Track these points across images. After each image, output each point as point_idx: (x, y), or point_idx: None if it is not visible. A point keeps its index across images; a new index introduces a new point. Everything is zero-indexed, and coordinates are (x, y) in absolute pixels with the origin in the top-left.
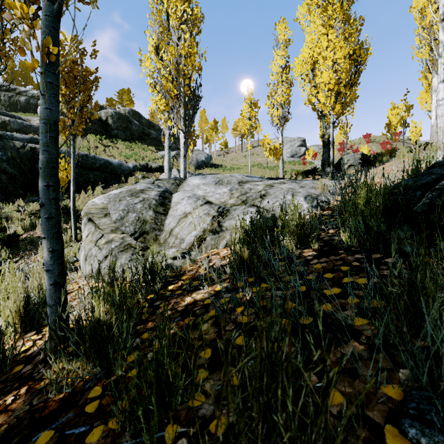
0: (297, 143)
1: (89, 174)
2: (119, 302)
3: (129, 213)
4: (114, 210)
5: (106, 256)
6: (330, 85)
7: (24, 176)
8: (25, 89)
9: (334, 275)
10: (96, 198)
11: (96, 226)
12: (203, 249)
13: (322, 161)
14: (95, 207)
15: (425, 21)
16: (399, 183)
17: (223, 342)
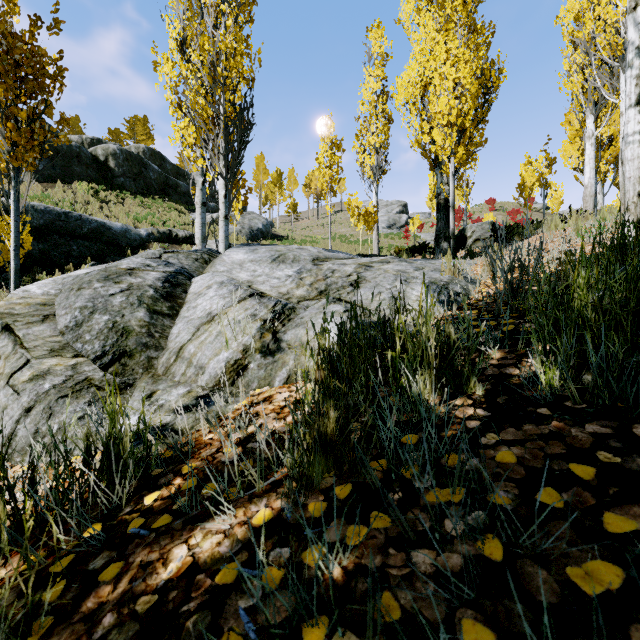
0: (397, 209)
1: (70, 244)
2: None
3: (94, 314)
4: (65, 308)
5: (28, 408)
6: (451, 117)
7: None
8: None
9: (568, 496)
10: (35, 284)
11: (15, 342)
12: (241, 389)
13: (437, 233)
14: (26, 301)
15: (584, 32)
16: None
17: None
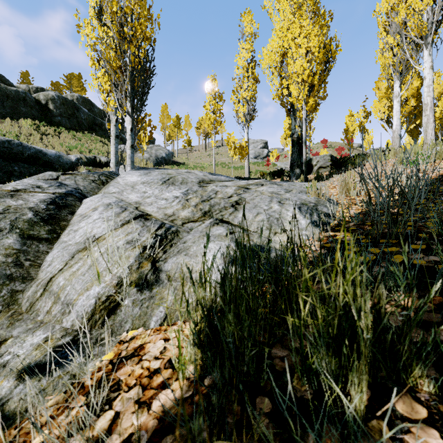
0: (260, 145)
1: (12, 166)
2: None
3: None
4: None
5: None
6: (304, 76)
7: None
8: None
9: None
10: None
11: None
12: (106, 339)
13: (291, 162)
14: None
15: (398, 17)
16: None
17: None
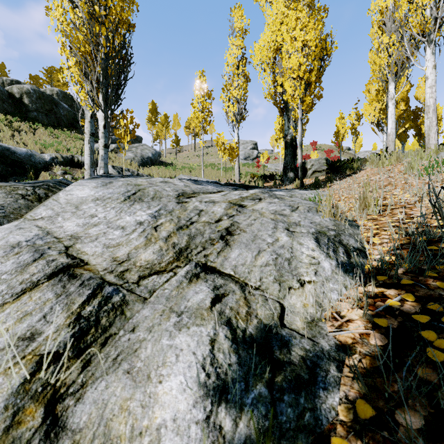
0: (250, 146)
1: None
2: None
3: None
4: None
5: None
6: (300, 72)
7: None
8: None
9: None
10: None
11: None
12: None
13: (285, 165)
14: None
15: (400, 12)
16: None
17: None
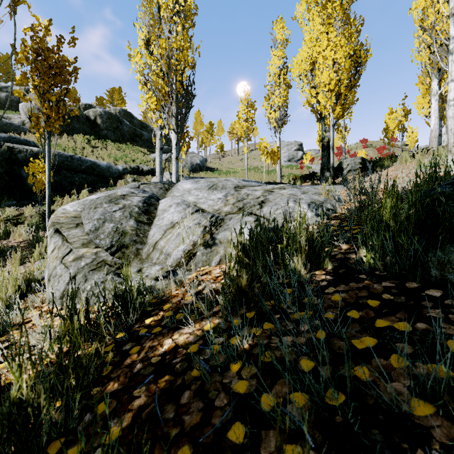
0: (295, 148)
1: (74, 177)
2: (57, 366)
3: (105, 223)
4: (88, 219)
5: (73, 276)
6: (330, 86)
7: (0, 178)
8: (5, 85)
9: (362, 313)
10: (68, 205)
11: (63, 239)
12: (192, 267)
13: (322, 166)
14: (65, 215)
15: (427, 22)
16: (431, 190)
17: (209, 433)
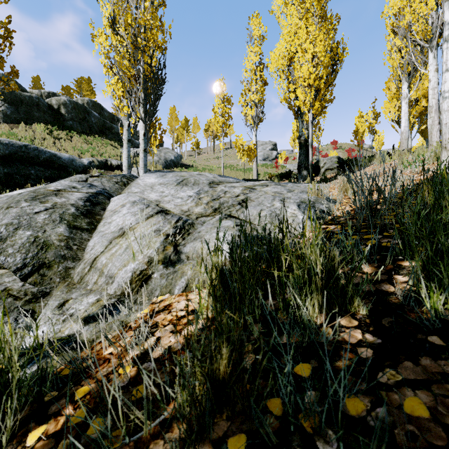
0: (269, 147)
1: (28, 169)
2: None
3: (18, 230)
4: None
5: None
6: (310, 80)
7: None
8: None
9: None
10: None
11: None
12: (144, 299)
13: (299, 164)
14: None
15: (404, 21)
16: None
17: None
